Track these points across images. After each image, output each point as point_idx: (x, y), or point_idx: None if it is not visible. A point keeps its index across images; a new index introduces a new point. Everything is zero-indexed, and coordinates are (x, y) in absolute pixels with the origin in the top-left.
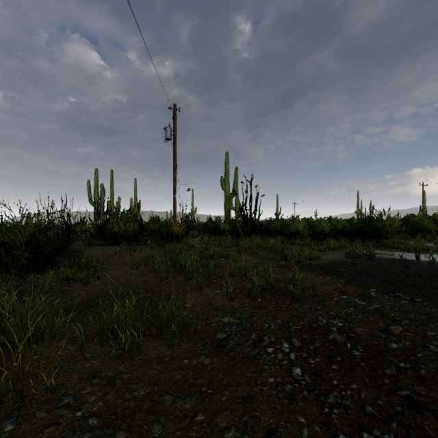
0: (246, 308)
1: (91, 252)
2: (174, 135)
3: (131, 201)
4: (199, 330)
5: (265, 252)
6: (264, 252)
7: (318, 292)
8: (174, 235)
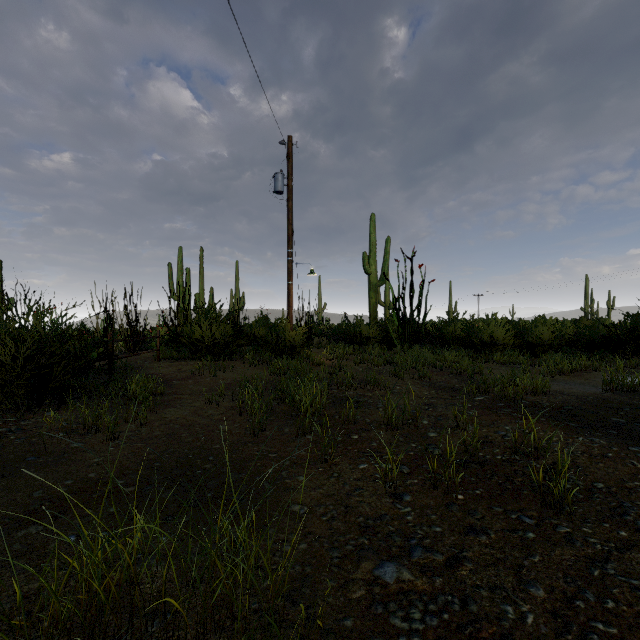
0: (435, 527)
1: (157, 371)
2: (288, 186)
3: (231, 294)
4: (319, 616)
5: (441, 376)
6: (440, 376)
7: (594, 482)
8: (288, 345)
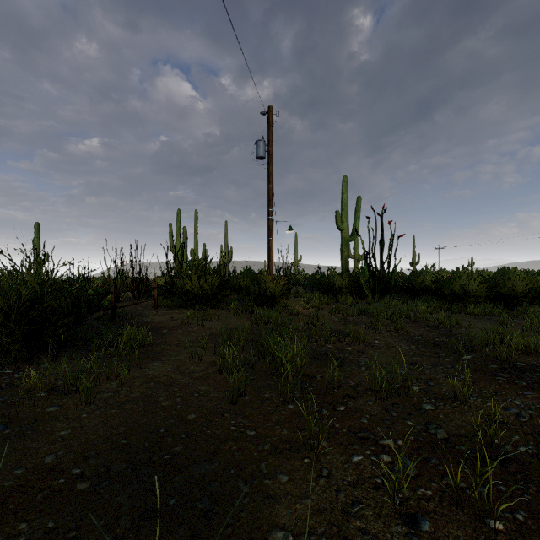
0: None
1: (153, 319)
2: (269, 152)
3: (221, 249)
4: None
5: (418, 329)
6: (416, 329)
7: None
8: (269, 296)
